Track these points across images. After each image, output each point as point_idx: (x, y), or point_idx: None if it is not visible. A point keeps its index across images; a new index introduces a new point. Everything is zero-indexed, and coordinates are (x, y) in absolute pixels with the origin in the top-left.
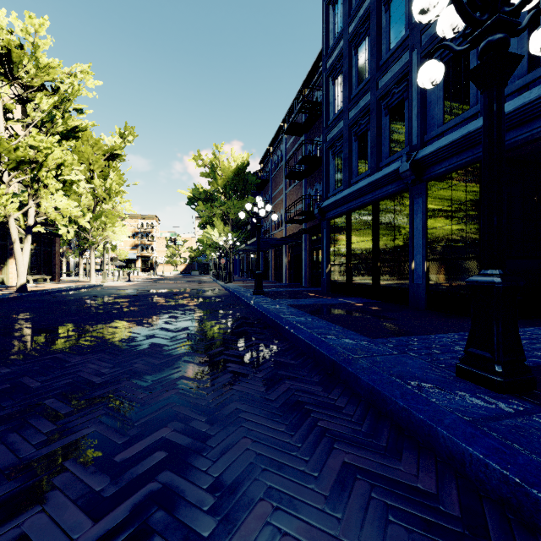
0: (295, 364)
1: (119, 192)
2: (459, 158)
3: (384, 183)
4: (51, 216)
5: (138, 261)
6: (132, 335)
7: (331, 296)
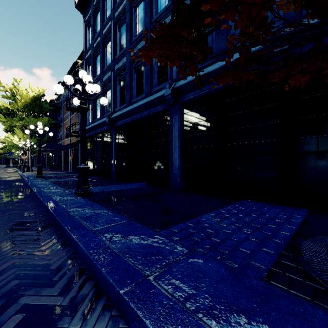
0: (24, 199)
1: None
2: (122, 121)
3: (103, 125)
4: None
5: None
6: None
7: None
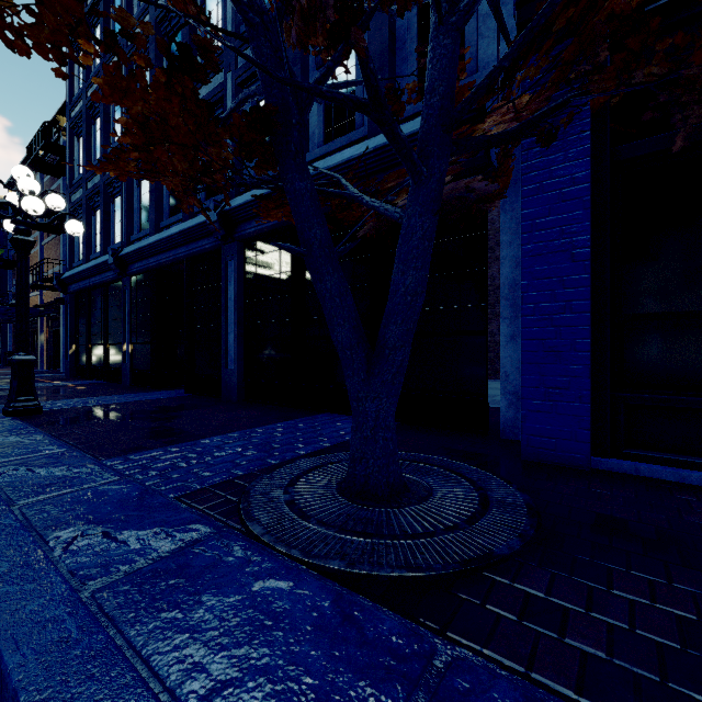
0: None
1: None
2: (142, 264)
3: (105, 269)
4: None
5: None
6: None
7: (65, 380)
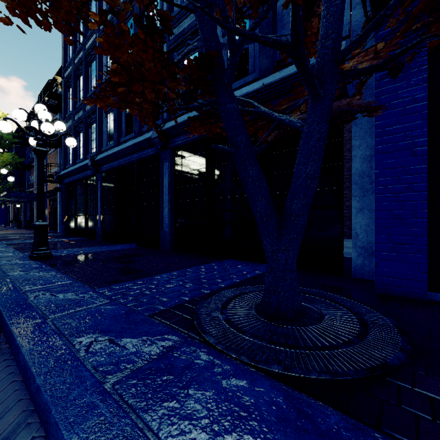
0: None
1: None
2: (109, 165)
3: (86, 169)
4: None
5: None
6: None
7: (62, 237)
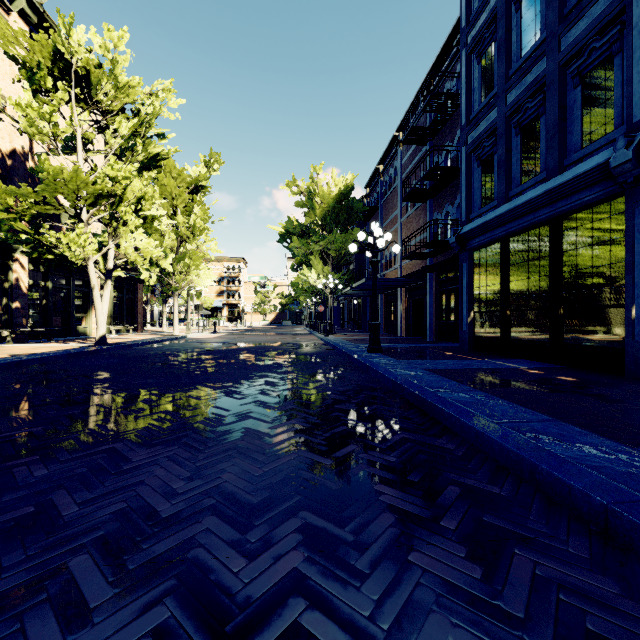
0: (504, 497)
1: (204, 229)
2: None
3: (574, 189)
4: (131, 258)
5: (224, 310)
6: (218, 412)
7: (479, 356)
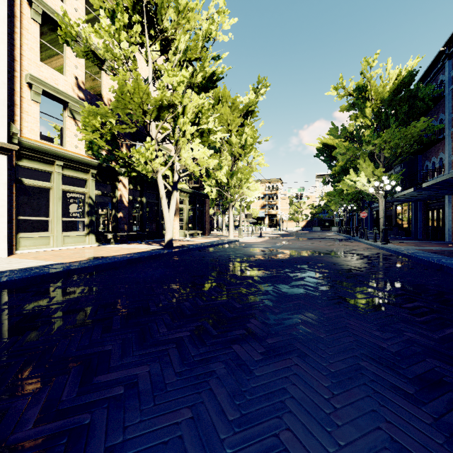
0: None
1: (253, 148)
2: None
3: None
4: (190, 169)
5: (265, 219)
6: None
7: None
